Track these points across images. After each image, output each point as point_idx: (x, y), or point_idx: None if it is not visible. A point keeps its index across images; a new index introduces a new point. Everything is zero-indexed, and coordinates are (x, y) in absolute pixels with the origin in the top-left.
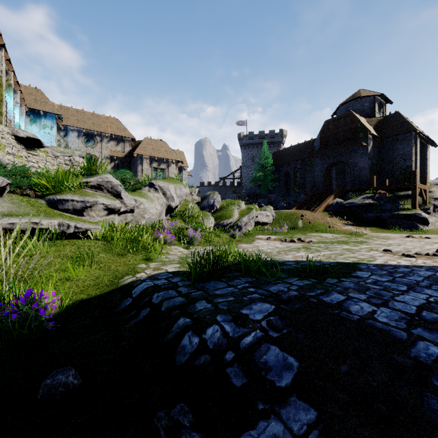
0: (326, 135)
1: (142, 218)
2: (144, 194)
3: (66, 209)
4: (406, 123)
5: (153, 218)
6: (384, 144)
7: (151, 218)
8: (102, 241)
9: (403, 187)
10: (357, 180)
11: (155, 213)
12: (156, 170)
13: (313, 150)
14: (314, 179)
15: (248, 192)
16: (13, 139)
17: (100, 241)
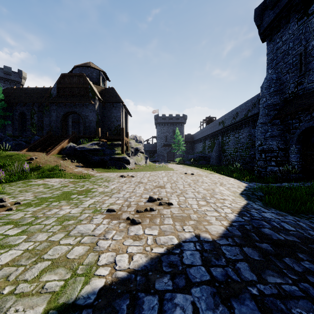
0: (63, 86)
1: None
2: None
3: None
4: (118, 96)
5: None
6: (106, 106)
7: None
8: None
9: (117, 138)
10: (88, 129)
11: None
12: None
13: (51, 96)
14: (51, 123)
15: None
16: None
17: None
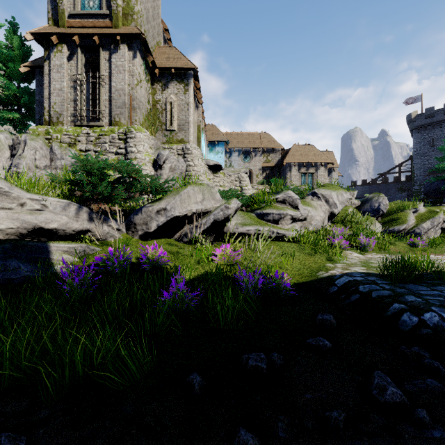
0: None
1: (309, 225)
2: (307, 202)
3: (268, 220)
4: None
5: (319, 225)
6: None
7: (317, 225)
8: (295, 244)
9: None
10: None
11: (319, 220)
12: (304, 175)
13: None
14: None
15: (425, 189)
16: (206, 168)
17: (293, 243)
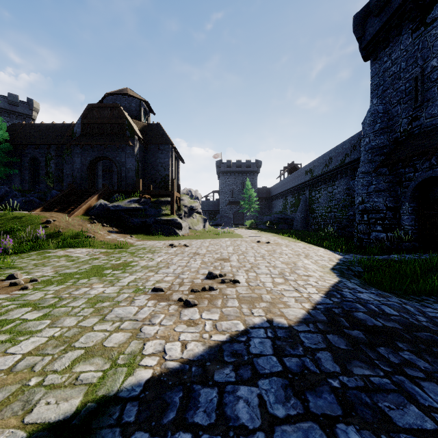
0: (90, 121)
1: None
2: None
3: None
4: (166, 136)
5: None
6: (149, 150)
7: None
8: None
9: (164, 194)
10: (124, 181)
11: None
12: None
13: (73, 135)
14: (74, 173)
15: None
16: None
17: None
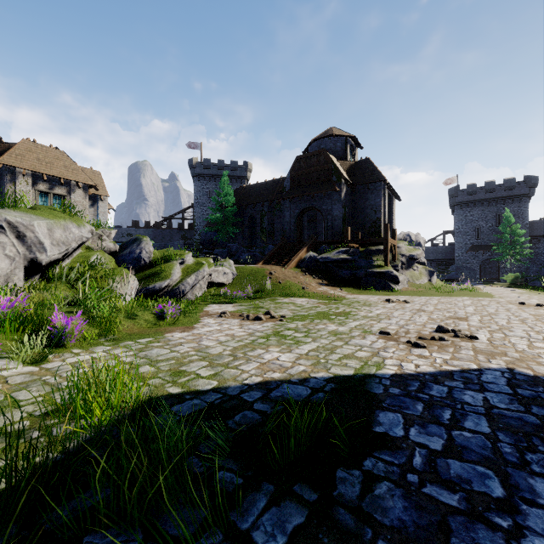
0: (298, 173)
1: None
2: None
3: None
4: (377, 171)
5: None
6: (357, 191)
7: None
8: None
9: (376, 242)
10: (331, 230)
11: None
12: (45, 196)
13: (283, 190)
14: (284, 227)
15: (201, 239)
16: None
17: None
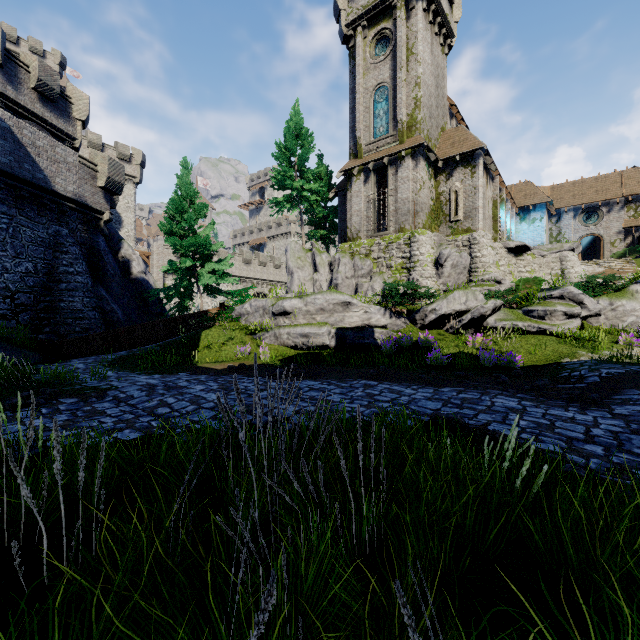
0: None
1: (619, 321)
2: (630, 293)
3: (533, 316)
4: None
5: (637, 321)
6: None
7: (634, 321)
8: (556, 338)
9: None
10: None
11: None
12: None
13: None
14: None
15: None
16: (504, 252)
17: (554, 337)
